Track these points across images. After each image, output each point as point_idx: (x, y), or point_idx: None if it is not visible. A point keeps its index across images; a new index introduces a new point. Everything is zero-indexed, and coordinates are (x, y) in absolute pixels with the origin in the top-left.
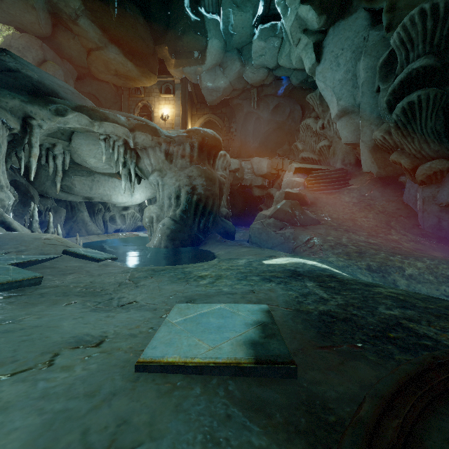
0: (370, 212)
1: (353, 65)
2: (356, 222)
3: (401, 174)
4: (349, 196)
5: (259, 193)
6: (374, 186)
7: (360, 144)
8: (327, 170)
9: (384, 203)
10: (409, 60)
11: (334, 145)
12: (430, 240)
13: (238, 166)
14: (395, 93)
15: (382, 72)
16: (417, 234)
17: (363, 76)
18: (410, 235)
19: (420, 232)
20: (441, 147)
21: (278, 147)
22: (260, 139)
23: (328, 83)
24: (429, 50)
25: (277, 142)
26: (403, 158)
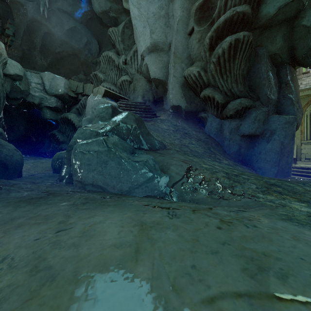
0: (191, 139)
1: (166, 4)
2: (190, 147)
3: (200, 111)
4: (165, 125)
5: (51, 117)
6: (179, 119)
7: (171, 78)
8: (134, 101)
9: (194, 132)
10: (226, 8)
11: (135, 82)
12: (238, 163)
13: (21, 73)
14: (218, 31)
15: (197, 16)
16: (230, 159)
17: (180, 14)
18: (228, 159)
19: (230, 157)
20: (244, 89)
21: (73, 75)
22: (50, 59)
23: (143, 12)
24: (243, 3)
25: (71, 69)
26: (217, 93)
